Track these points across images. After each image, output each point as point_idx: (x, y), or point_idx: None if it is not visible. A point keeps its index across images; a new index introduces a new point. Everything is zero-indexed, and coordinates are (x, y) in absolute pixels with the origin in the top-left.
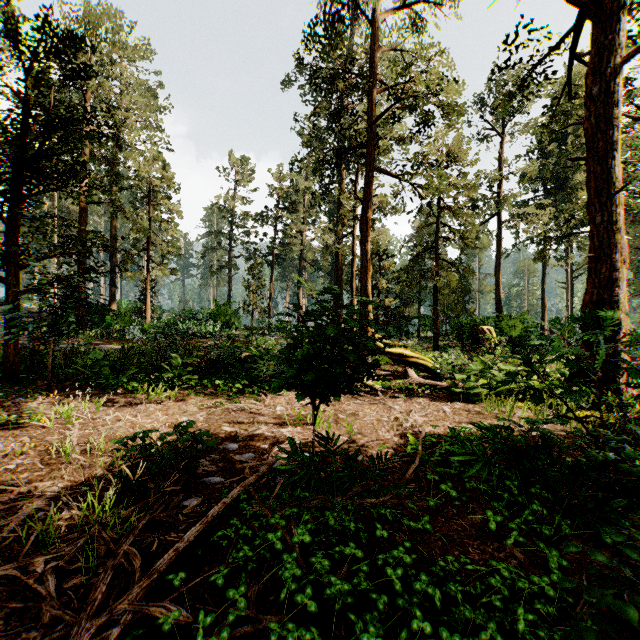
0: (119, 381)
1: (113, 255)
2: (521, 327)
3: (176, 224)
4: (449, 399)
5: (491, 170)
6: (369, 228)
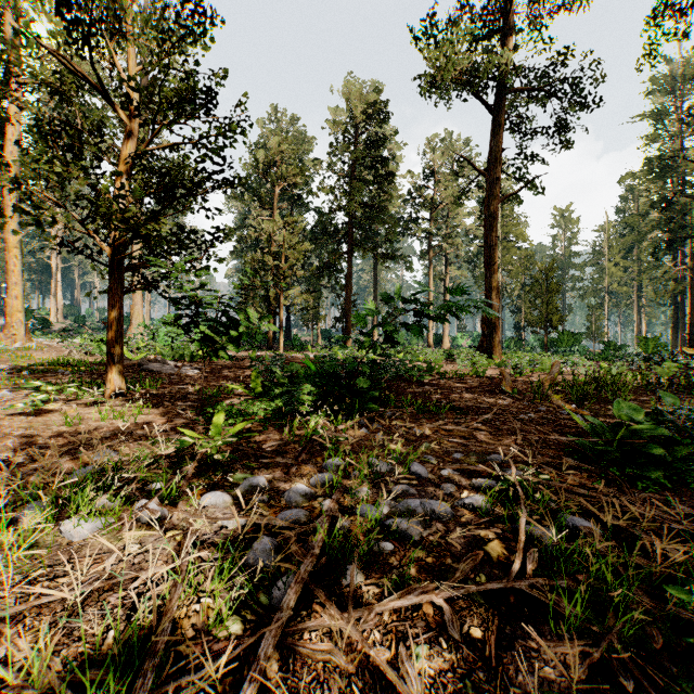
0: None
1: None
2: None
3: None
4: None
5: None
6: None
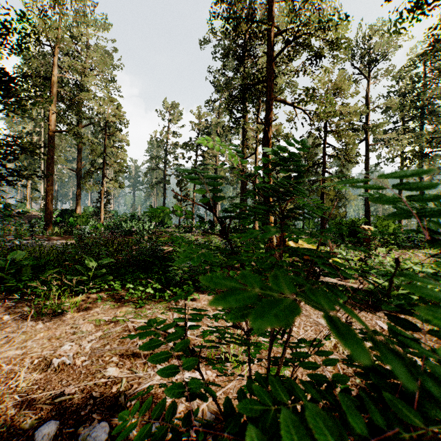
0: (28, 284)
1: (78, 173)
2: (394, 226)
3: (123, 149)
4: (372, 306)
5: (361, 105)
6: (270, 146)
